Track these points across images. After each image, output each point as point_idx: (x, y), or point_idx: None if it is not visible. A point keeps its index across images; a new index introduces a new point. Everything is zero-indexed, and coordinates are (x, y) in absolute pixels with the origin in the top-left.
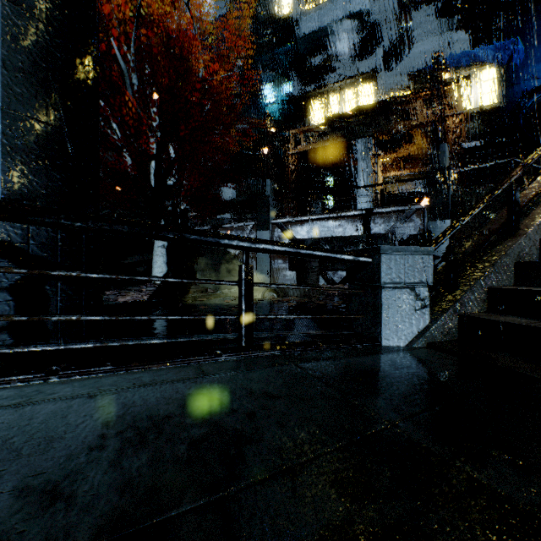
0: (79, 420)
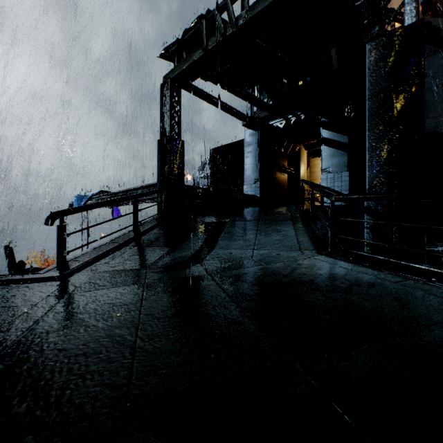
0: (330, 270)
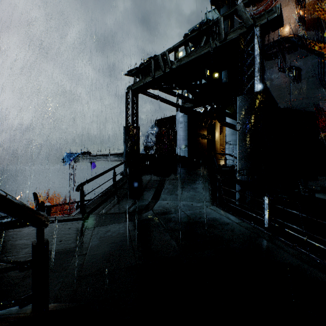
0: (213, 215)
